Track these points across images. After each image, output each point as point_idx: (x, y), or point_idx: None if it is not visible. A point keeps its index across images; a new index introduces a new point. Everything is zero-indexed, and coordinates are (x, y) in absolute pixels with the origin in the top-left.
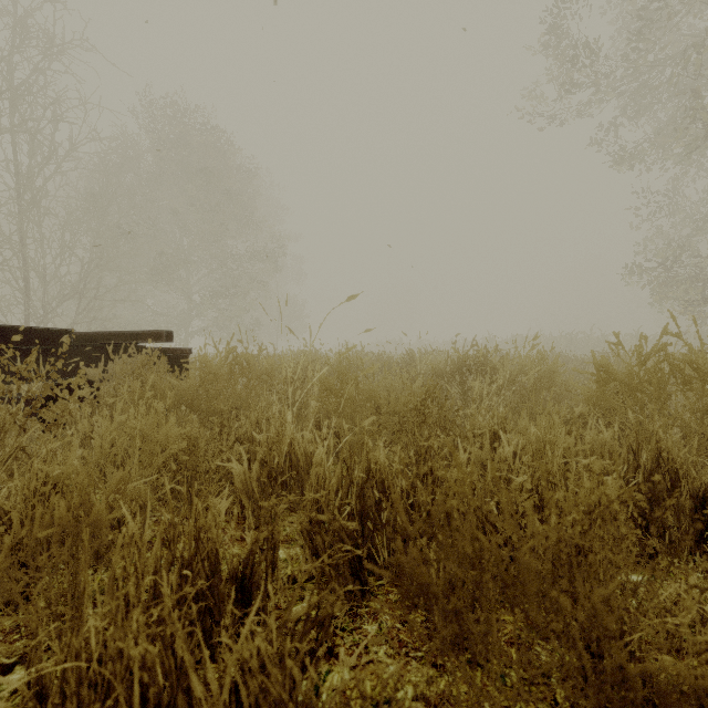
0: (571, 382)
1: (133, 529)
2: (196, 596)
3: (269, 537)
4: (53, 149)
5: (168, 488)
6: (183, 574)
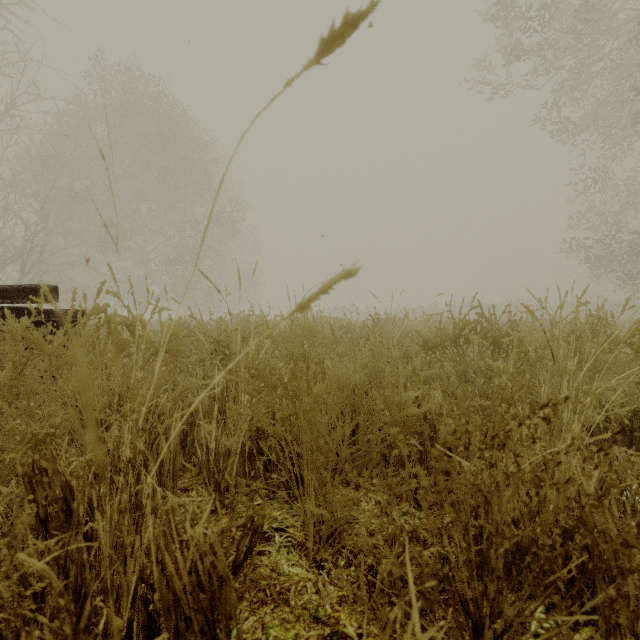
0: None
1: None
2: None
3: None
4: None
5: None
6: None
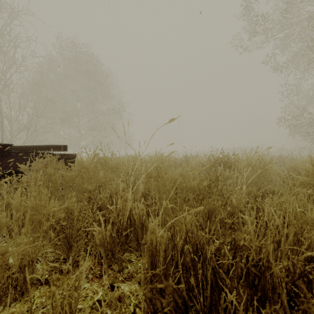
0: (290, 173)
1: None
2: None
3: None
4: (15, 61)
5: (27, 278)
6: None
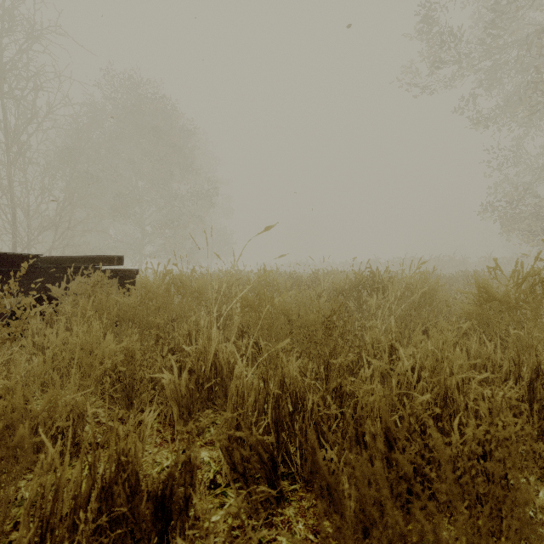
0: (454, 300)
1: (52, 455)
2: (116, 518)
3: (186, 461)
4: (35, 112)
5: (90, 412)
6: (102, 498)
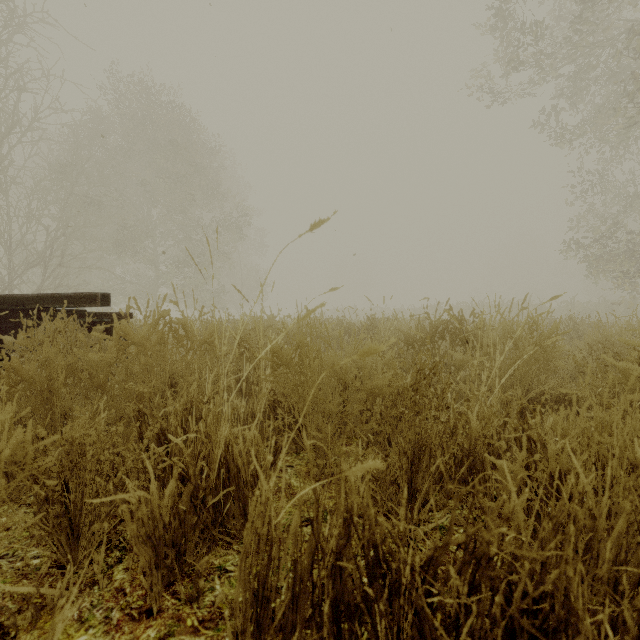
0: (603, 355)
1: None
2: None
3: None
4: (18, 120)
5: None
6: None
